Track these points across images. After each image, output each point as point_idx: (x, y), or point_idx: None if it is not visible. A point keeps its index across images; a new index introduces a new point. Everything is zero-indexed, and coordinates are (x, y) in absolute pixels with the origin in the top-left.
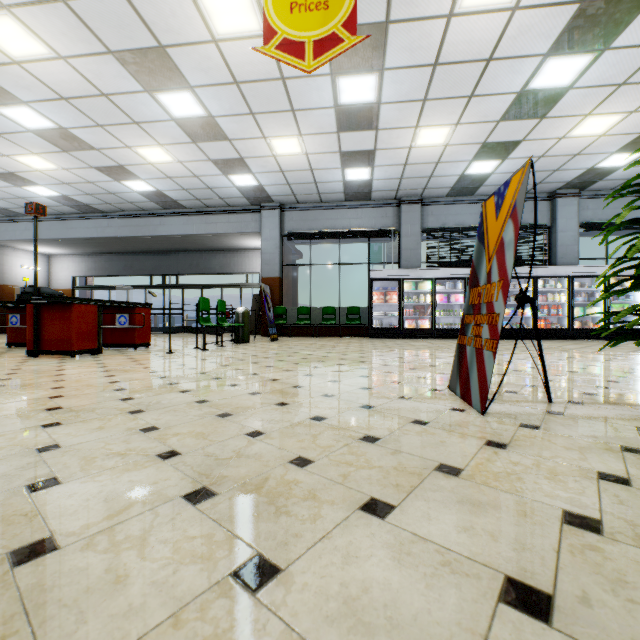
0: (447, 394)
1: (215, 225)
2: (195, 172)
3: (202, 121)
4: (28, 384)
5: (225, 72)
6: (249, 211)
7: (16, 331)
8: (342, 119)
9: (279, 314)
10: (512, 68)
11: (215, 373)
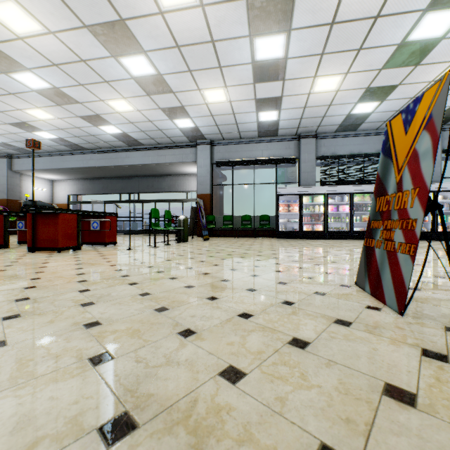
0: (356, 290)
1: (164, 157)
2: (149, 118)
3: (153, 78)
4: (15, 275)
5: (169, 38)
6: (188, 146)
7: (24, 233)
8: (257, 72)
9: (210, 221)
10: (395, 23)
11: (159, 267)
